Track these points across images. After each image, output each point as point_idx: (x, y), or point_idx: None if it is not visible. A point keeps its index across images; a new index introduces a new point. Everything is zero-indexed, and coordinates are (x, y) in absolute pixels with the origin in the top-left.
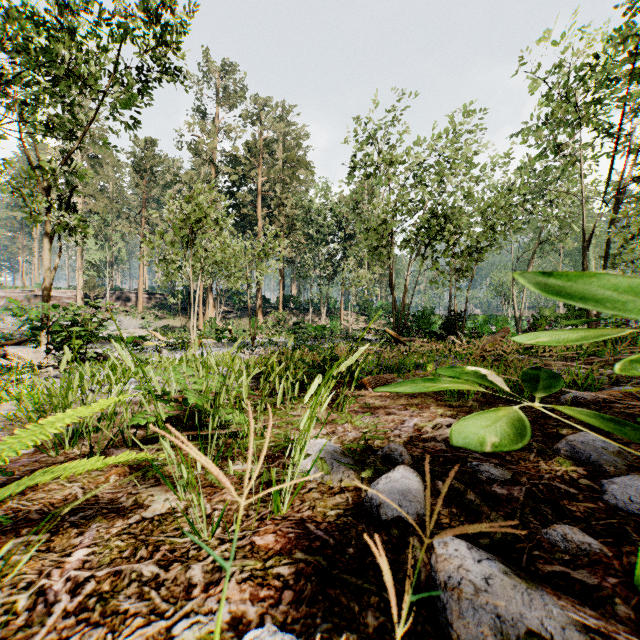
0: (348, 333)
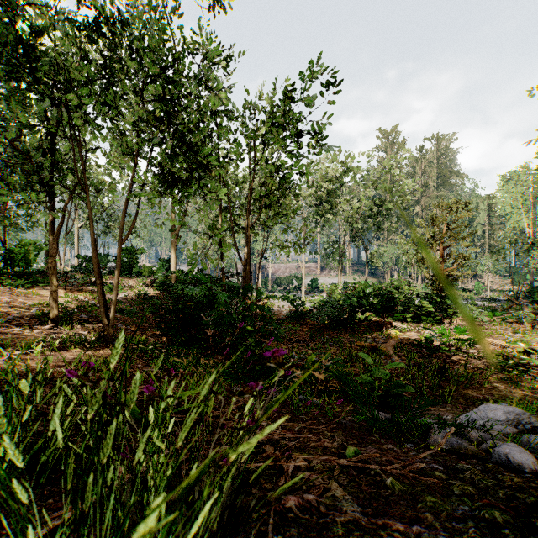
0: (486, 295)
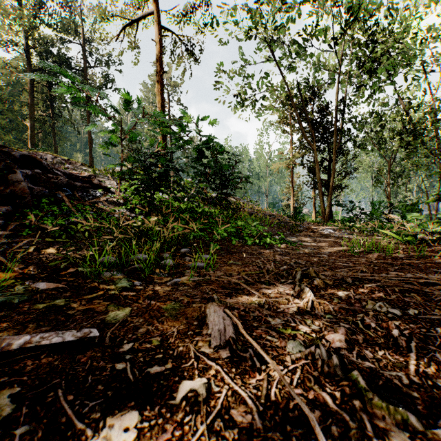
0: None
